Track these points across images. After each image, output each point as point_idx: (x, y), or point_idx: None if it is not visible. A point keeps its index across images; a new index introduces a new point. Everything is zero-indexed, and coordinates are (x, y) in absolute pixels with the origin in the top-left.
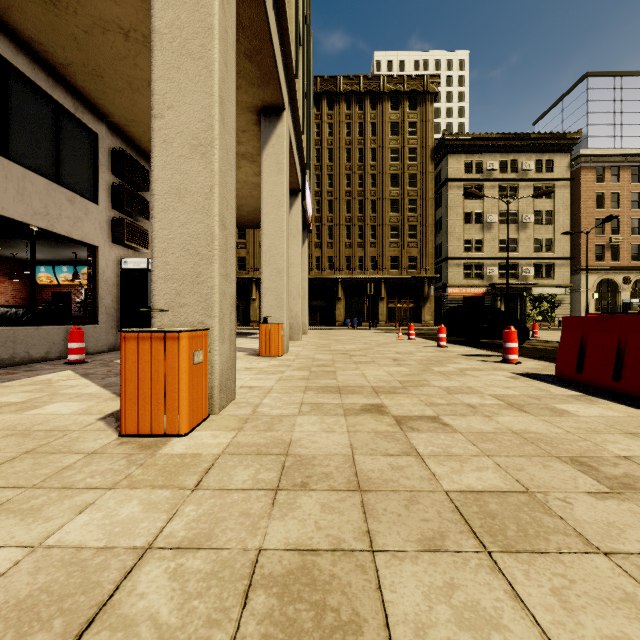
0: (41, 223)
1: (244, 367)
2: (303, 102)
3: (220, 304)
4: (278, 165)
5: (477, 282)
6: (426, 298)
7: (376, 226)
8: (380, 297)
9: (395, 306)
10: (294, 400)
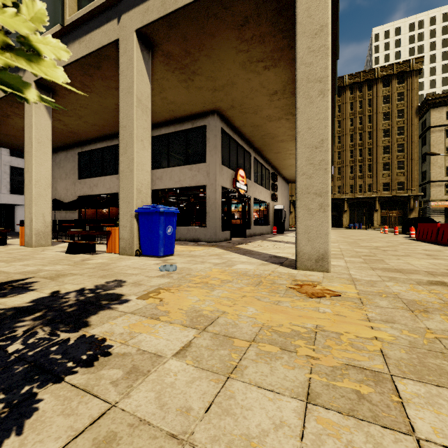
0: (264, 200)
1: None
2: None
3: None
4: None
5: None
6: (412, 209)
7: (372, 164)
8: (375, 209)
9: (386, 215)
10: (342, 239)
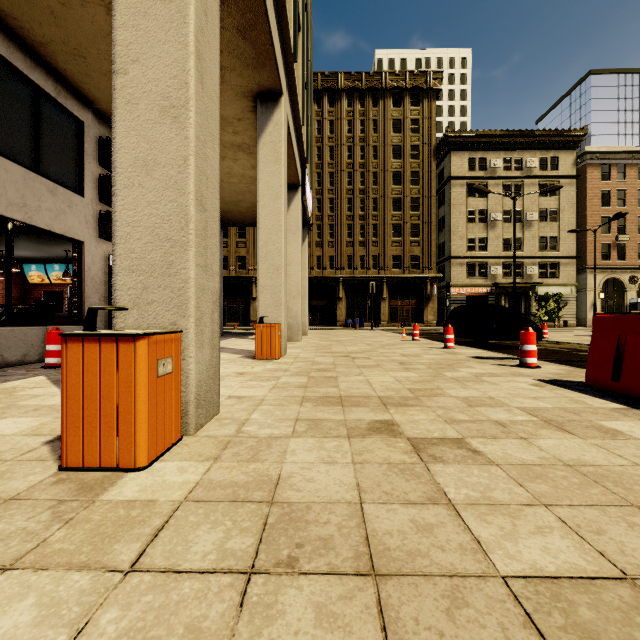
0: (17, 215)
1: (236, 372)
2: (303, 91)
3: (197, 301)
4: (275, 154)
5: (481, 281)
6: (429, 298)
7: (378, 225)
8: (382, 297)
9: (397, 306)
10: (288, 415)
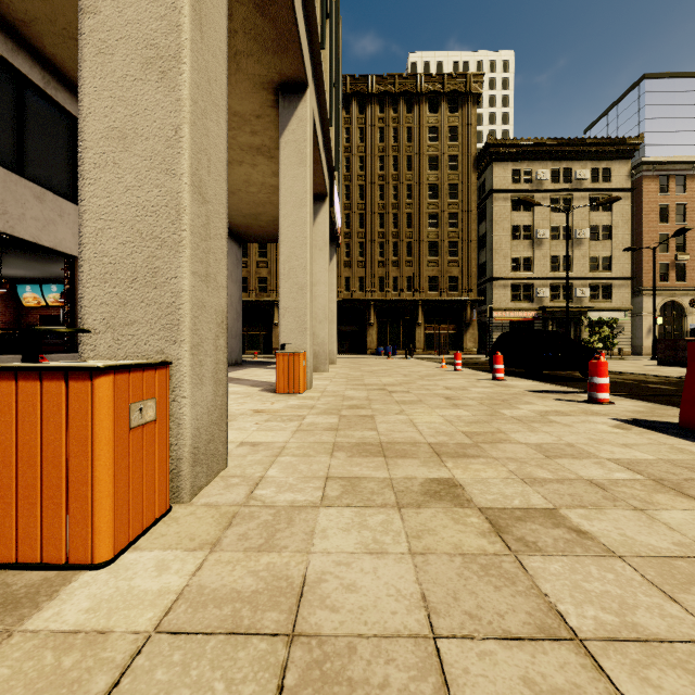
0: None
1: (253, 409)
2: (331, 86)
3: (193, 321)
4: (299, 155)
5: (526, 305)
6: (468, 323)
7: (412, 243)
8: (417, 322)
9: (434, 332)
10: (316, 471)
